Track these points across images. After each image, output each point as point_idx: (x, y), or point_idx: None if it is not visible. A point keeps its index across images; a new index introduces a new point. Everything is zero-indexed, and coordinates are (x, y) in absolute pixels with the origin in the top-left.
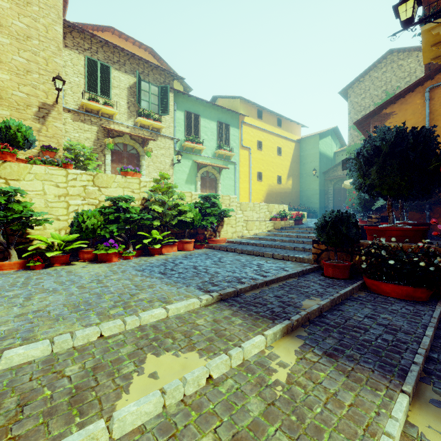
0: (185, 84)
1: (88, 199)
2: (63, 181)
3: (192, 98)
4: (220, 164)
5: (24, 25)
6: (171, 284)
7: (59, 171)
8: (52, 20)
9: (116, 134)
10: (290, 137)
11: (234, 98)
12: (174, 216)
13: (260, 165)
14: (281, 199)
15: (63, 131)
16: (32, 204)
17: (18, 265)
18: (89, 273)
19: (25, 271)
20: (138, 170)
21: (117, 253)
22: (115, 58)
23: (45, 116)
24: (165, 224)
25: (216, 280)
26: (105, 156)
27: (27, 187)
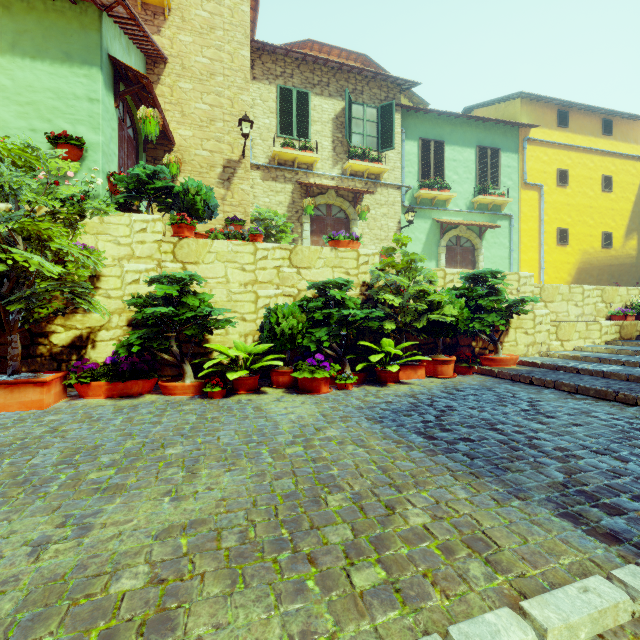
0: (415, 99)
1: (283, 287)
2: (250, 261)
3: (431, 115)
4: (481, 221)
5: (207, 60)
6: (469, 479)
7: (245, 246)
8: (238, 43)
9: (317, 192)
10: (632, 152)
11: (508, 101)
12: (420, 312)
13: (563, 216)
14: (611, 278)
15: (251, 196)
16: (210, 297)
17: (194, 389)
18: (287, 417)
19: (200, 399)
20: (355, 237)
21: (328, 378)
22: (315, 78)
23: (230, 178)
24: (402, 328)
25: (595, 486)
26: (302, 225)
27: (207, 273)
